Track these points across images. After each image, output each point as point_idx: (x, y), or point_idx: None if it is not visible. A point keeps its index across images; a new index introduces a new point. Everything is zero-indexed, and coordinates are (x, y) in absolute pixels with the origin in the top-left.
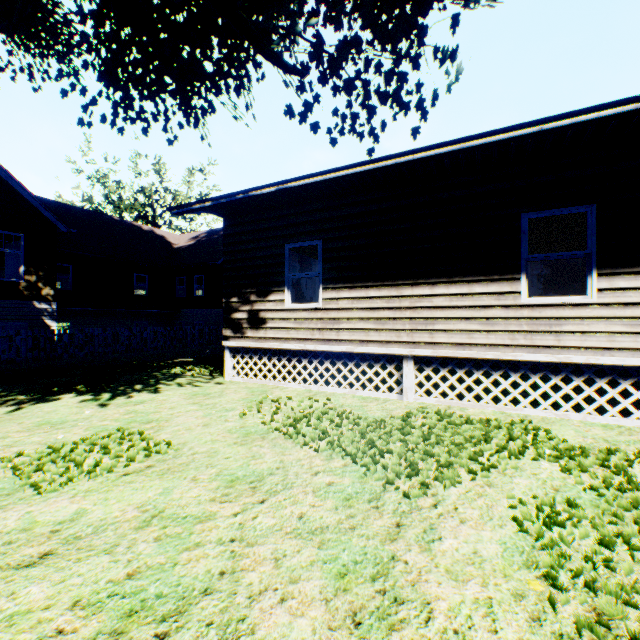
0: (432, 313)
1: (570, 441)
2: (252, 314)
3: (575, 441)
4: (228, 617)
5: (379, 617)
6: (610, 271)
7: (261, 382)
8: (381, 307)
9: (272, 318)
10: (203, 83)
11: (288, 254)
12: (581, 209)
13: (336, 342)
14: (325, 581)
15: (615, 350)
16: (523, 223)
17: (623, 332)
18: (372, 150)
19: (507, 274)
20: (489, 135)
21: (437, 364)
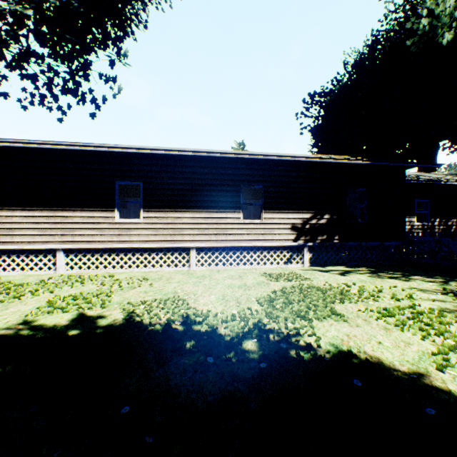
0: (74, 226)
1: (119, 278)
2: None
3: (121, 278)
4: None
5: None
6: (148, 210)
7: None
8: (43, 222)
9: None
10: None
11: None
12: (138, 183)
13: (11, 243)
14: None
15: (150, 241)
16: (116, 186)
17: (152, 234)
18: (62, 119)
19: (110, 208)
20: (87, 147)
21: (77, 252)
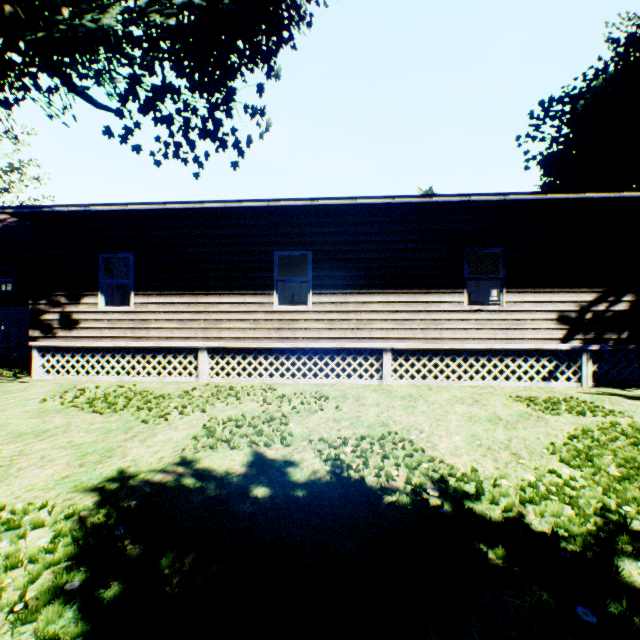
0: (220, 316)
1: (284, 393)
2: (64, 315)
3: (287, 392)
4: (3, 476)
5: (96, 462)
6: (319, 292)
7: (74, 378)
8: (183, 311)
9: (86, 319)
10: (6, 78)
11: (102, 263)
12: (305, 253)
13: (147, 339)
14: (72, 458)
15: (321, 339)
16: (275, 257)
17: (325, 328)
18: (198, 174)
19: (266, 290)
20: (241, 202)
21: (224, 353)
